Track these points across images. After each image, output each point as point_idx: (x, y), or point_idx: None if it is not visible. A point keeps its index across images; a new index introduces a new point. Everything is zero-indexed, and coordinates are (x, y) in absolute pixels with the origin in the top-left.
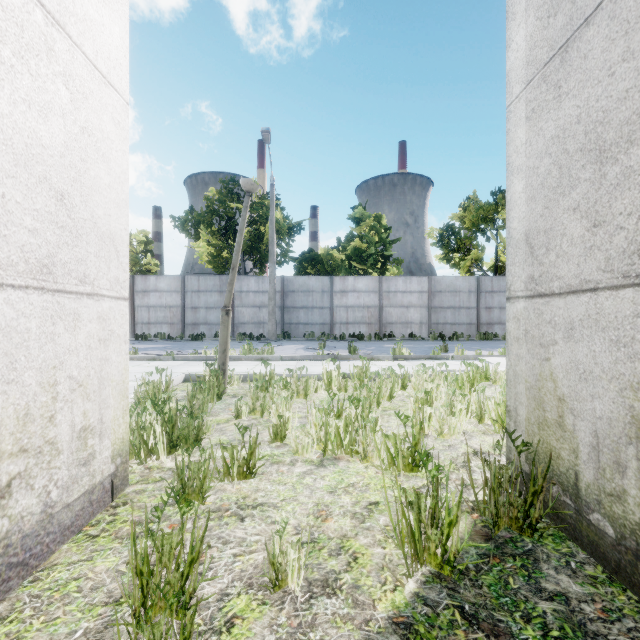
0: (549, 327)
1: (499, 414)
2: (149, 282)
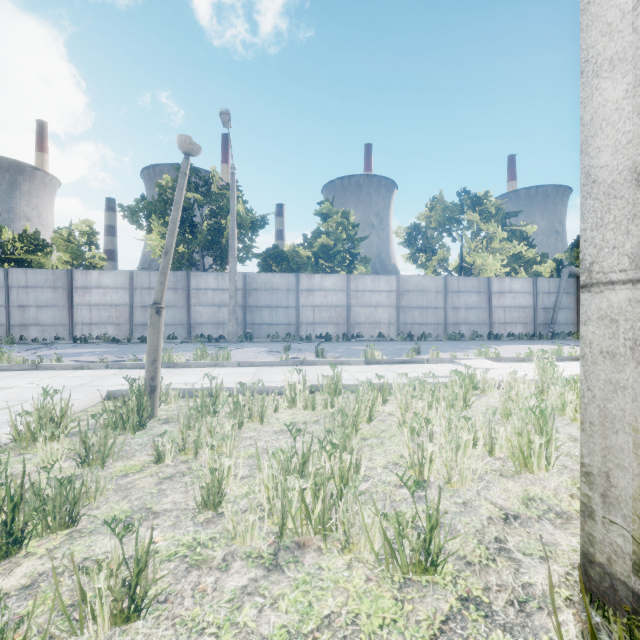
0: None
1: (521, 448)
2: (91, 277)
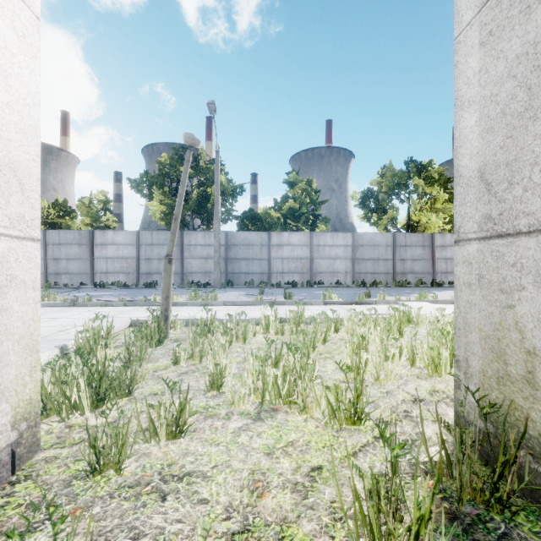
0: (513, 270)
1: (432, 358)
2: (107, 236)
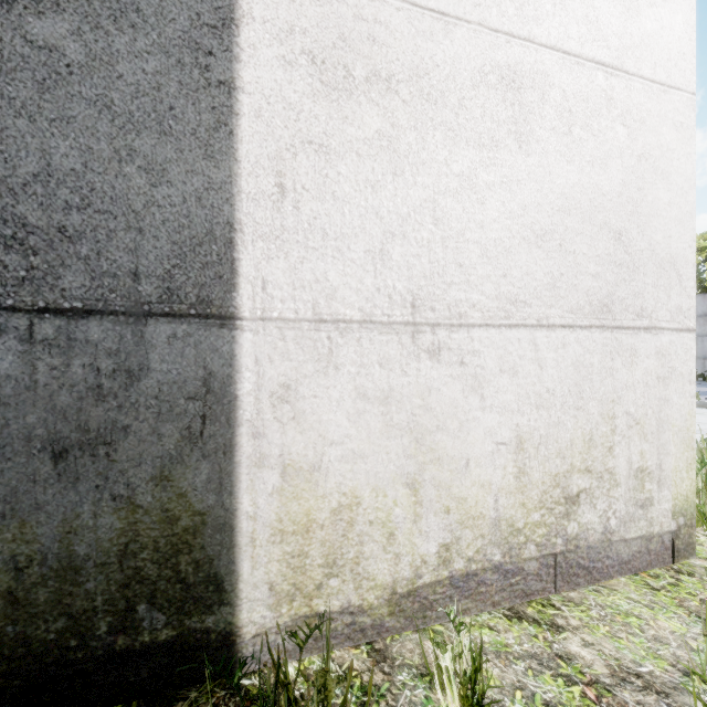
0: None
1: None
2: None
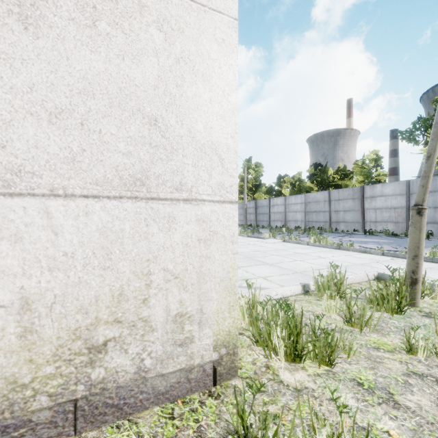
0: None
1: None
2: (375, 189)
